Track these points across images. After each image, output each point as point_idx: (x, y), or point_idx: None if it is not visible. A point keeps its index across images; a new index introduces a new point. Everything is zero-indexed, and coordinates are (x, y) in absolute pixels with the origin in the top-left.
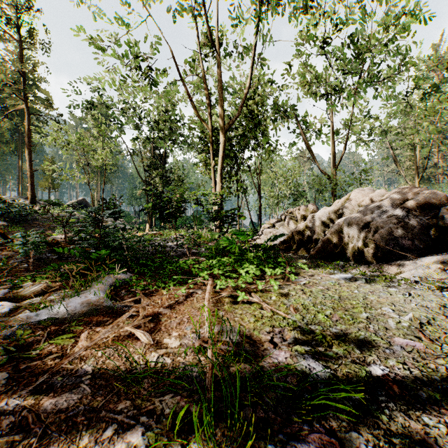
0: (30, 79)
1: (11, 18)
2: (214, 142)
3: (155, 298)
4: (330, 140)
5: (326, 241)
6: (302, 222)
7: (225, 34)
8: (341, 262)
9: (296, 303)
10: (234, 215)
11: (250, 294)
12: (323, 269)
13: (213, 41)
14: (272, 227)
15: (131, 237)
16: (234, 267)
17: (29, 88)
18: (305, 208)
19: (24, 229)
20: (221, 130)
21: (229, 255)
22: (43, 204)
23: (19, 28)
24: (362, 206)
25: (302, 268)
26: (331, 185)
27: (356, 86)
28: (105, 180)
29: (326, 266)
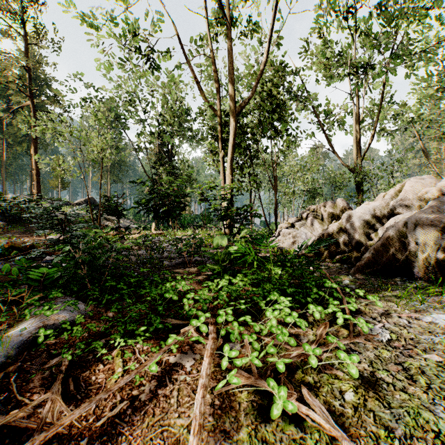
0: (41, 79)
1: (16, 12)
2: (223, 131)
3: (65, 420)
4: (354, 128)
5: (379, 248)
6: (335, 222)
7: (235, 5)
8: (409, 281)
9: (416, 425)
10: (247, 213)
11: (291, 373)
12: (396, 299)
13: (222, 6)
14: (291, 227)
15: (90, 247)
16: (254, 297)
17: (40, 88)
18: (332, 204)
19: (24, 229)
20: (231, 113)
21: (244, 271)
22: (50, 202)
23: (24, 23)
24: (425, 199)
25: (357, 294)
26: (357, 179)
27: (392, 59)
28: (115, 178)
29: (392, 289)
